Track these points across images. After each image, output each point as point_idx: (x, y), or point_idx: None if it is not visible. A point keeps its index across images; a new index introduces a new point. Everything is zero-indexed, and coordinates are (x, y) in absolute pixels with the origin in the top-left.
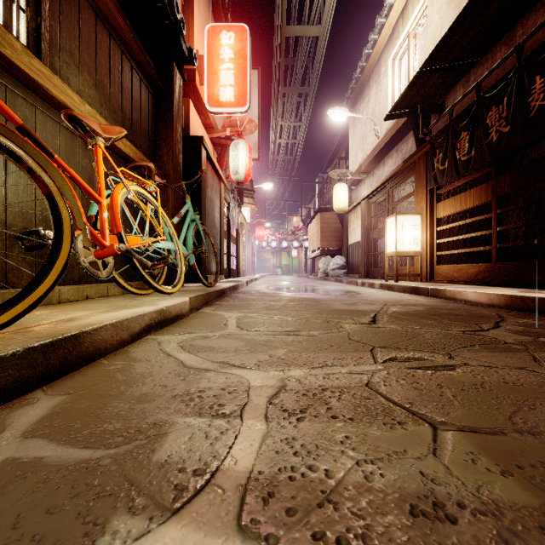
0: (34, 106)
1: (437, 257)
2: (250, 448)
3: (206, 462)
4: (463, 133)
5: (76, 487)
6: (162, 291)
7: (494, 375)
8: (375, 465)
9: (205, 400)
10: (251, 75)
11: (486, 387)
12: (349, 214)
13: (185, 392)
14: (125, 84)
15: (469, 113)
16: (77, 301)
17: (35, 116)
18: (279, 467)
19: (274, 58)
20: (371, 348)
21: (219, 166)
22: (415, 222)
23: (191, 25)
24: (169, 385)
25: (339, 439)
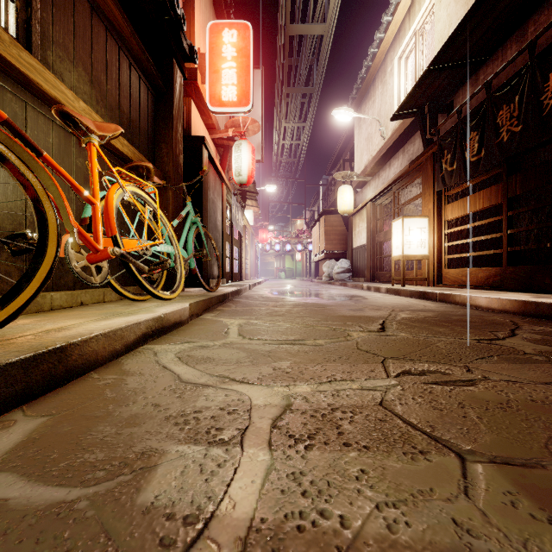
0: (24, 102)
1: (445, 261)
2: (252, 486)
3: (199, 506)
4: (473, 133)
5: (41, 541)
6: (160, 297)
7: (519, 391)
8: (398, 509)
9: (202, 423)
10: (254, 75)
11: (513, 406)
12: (354, 216)
13: (179, 413)
14: (123, 81)
15: (479, 113)
16: (71, 308)
17: (25, 112)
18: (285, 513)
19: (278, 57)
20: (382, 360)
21: (221, 167)
22: (423, 225)
23: (192, 23)
24: (163, 404)
25: (354, 474)
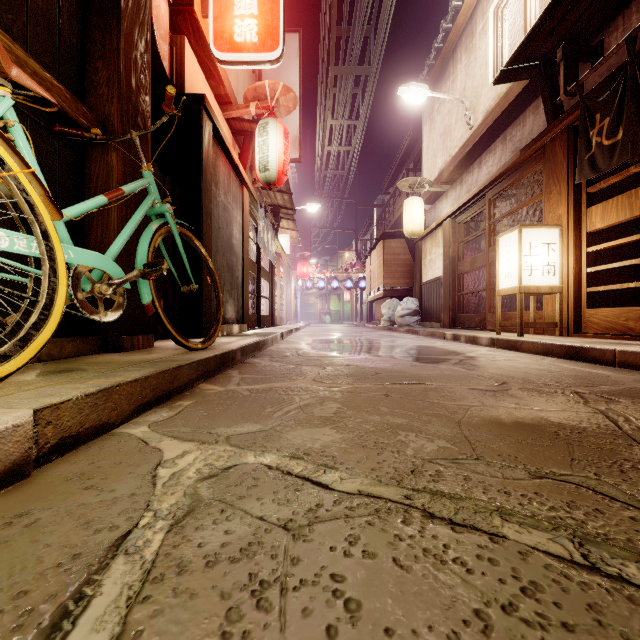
0: None
1: (587, 296)
2: None
3: None
4: None
5: None
6: None
7: None
8: None
9: None
10: (290, 40)
11: None
12: (424, 240)
13: None
14: None
15: None
16: None
17: None
18: None
19: (322, 16)
20: None
21: (241, 163)
22: (552, 239)
23: None
24: None
25: None
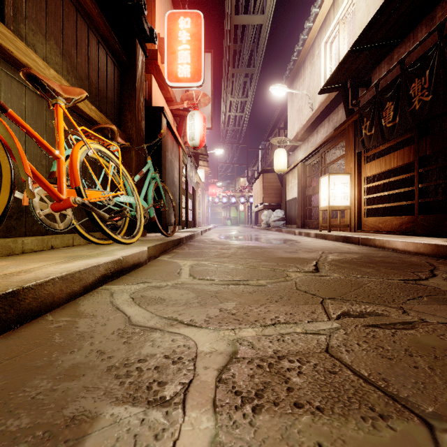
0: None
1: (364, 211)
2: None
3: None
4: (388, 103)
5: None
6: (120, 242)
7: None
8: None
9: (144, 375)
10: (205, 57)
11: None
12: (287, 174)
13: (123, 363)
14: (92, 56)
15: (394, 86)
16: (41, 251)
17: None
18: None
19: (225, 43)
20: (321, 300)
21: (178, 133)
22: (346, 181)
23: (153, 12)
24: (108, 351)
25: None
